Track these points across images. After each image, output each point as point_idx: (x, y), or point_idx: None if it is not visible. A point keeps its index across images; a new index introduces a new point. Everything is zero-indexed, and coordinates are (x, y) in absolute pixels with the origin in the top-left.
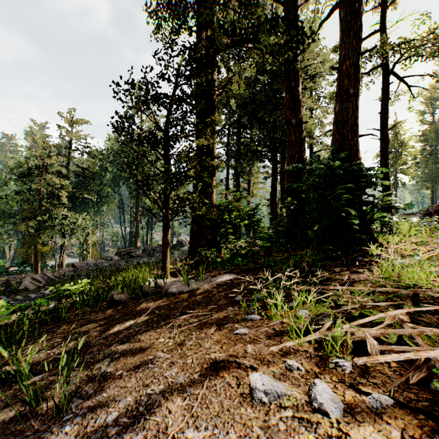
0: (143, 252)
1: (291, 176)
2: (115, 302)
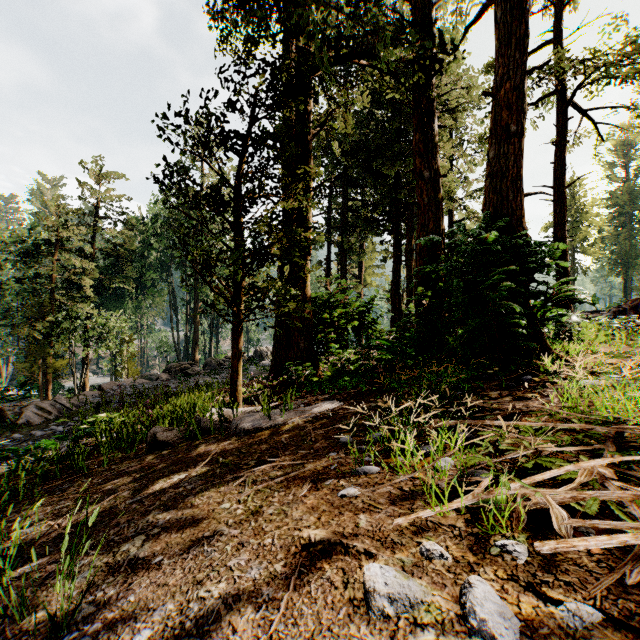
0: (204, 367)
1: (422, 255)
2: (159, 444)
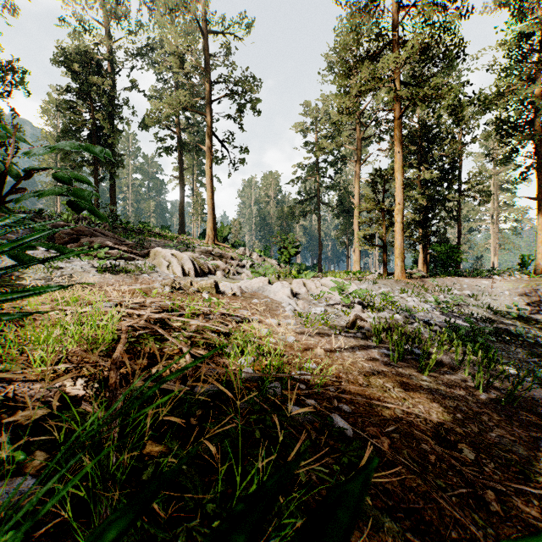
0: None
1: None
2: None
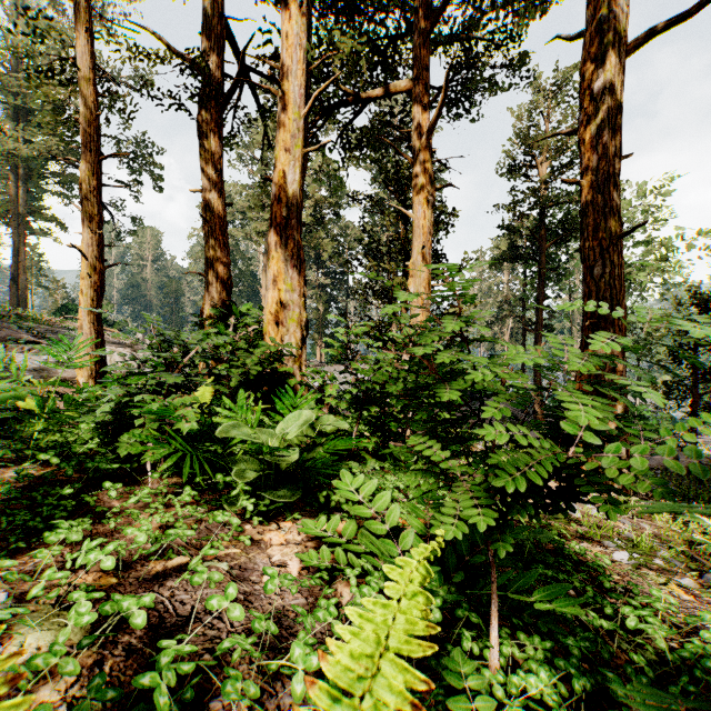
0: None
1: None
2: None
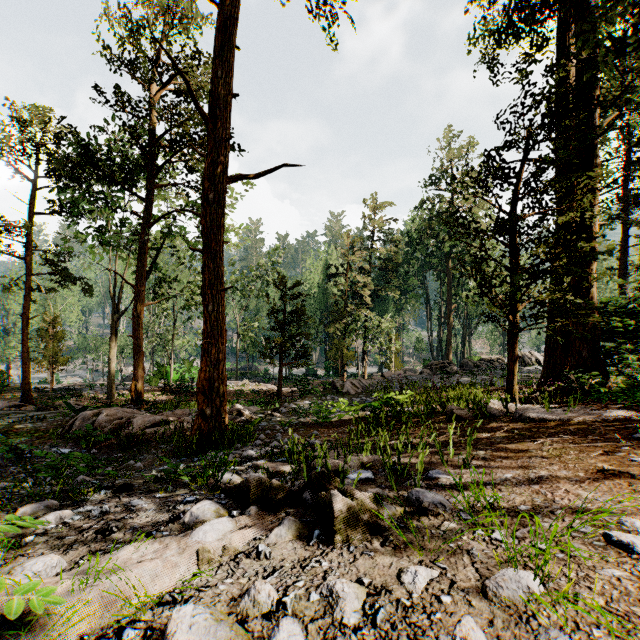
0: (460, 367)
1: None
2: (456, 417)
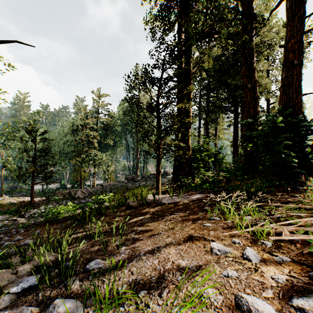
0: (141, 178)
1: (247, 126)
2: (130, 207)
